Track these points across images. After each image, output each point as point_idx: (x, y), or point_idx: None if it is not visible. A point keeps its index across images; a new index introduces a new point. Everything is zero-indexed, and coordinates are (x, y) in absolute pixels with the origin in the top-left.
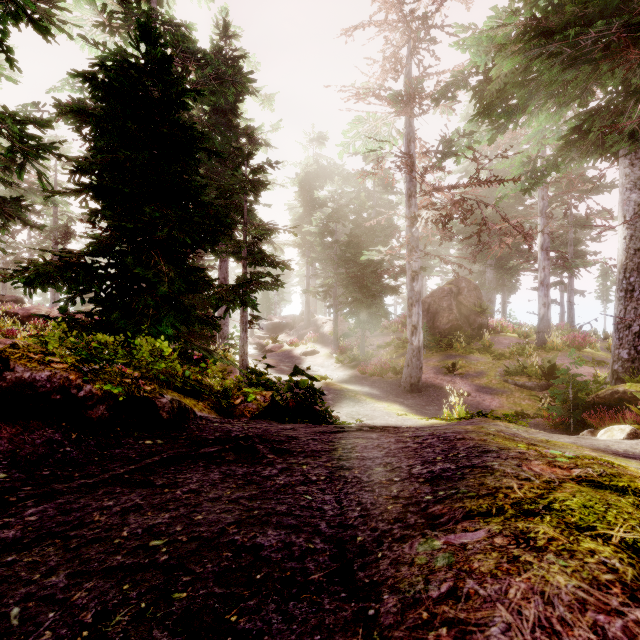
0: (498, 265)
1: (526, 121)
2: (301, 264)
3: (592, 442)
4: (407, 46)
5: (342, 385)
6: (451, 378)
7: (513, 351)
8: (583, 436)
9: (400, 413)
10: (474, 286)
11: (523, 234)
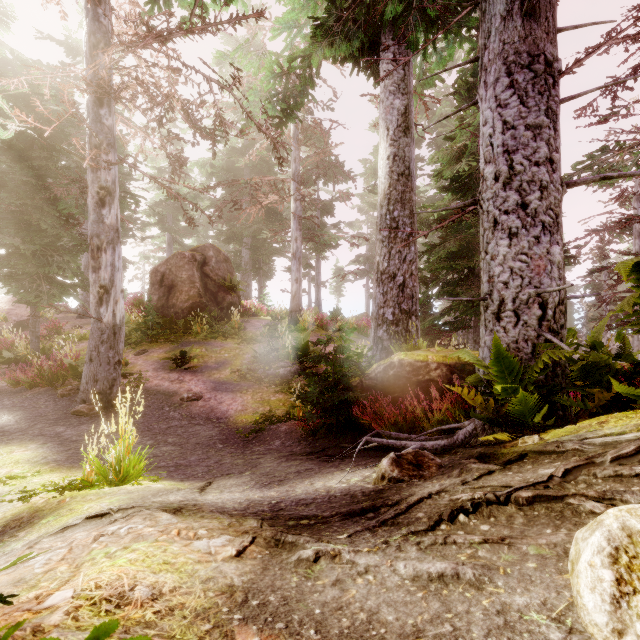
0: (254, 245)
1: None
2: None
3: None
4: None
5: None
6: (179, 375)
7: (265, 333)
8: (452, 551)
9: (3, 475)
10: (225, 257)
11: (272, 138)
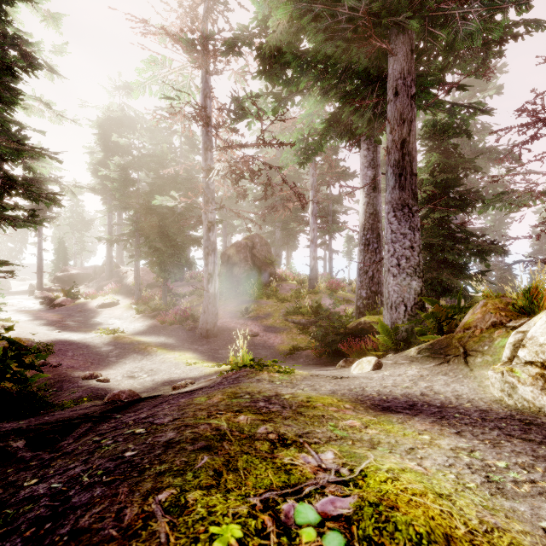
0: (284, 227)
1: (300, 101)
2: (102, 212)
3: (350, 384)
4: (204, 4)
5: (135, 337)
6: (244, 321)
7: (293, 295)
8: (340, 370)
9: (190, 362)
10: (265, 242)
11: (298, 195)
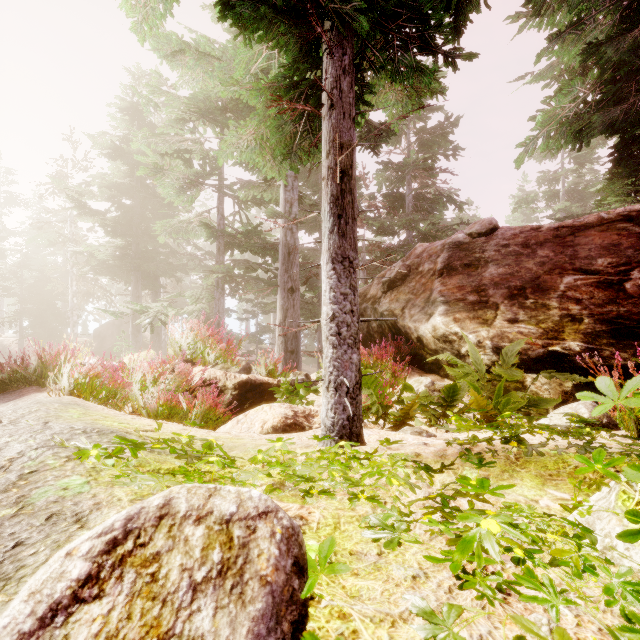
0: None
1: None
2: None
3: None
4: None
5: None
6: None
7: None
8: None
9: None
10: None
11: None
